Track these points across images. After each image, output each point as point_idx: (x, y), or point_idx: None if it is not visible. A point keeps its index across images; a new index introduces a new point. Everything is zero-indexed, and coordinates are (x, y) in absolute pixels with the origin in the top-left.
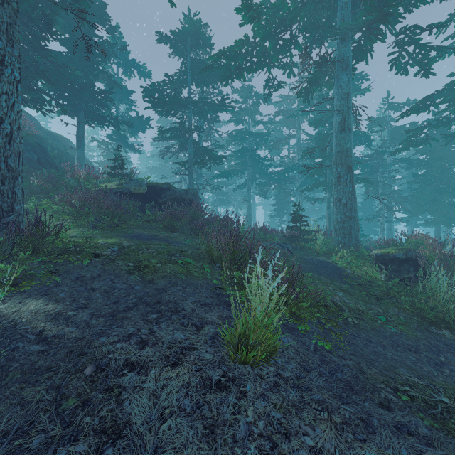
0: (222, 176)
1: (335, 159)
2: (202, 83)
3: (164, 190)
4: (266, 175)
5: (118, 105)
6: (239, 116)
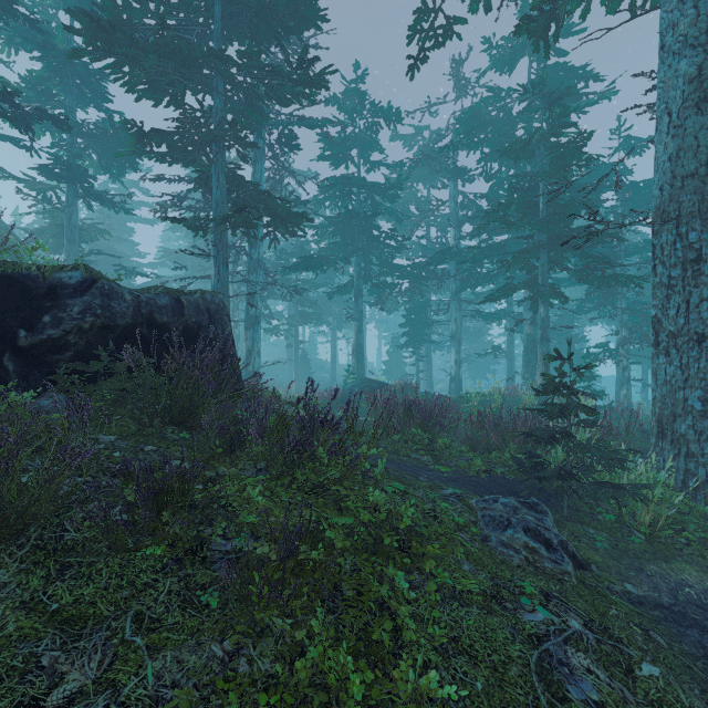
0: (304, 267)
1: (670, 202)
2: (254, 31)
3: (60, 293)
4: (392, 267)
5: (72, 104)
6: (340, 149)
